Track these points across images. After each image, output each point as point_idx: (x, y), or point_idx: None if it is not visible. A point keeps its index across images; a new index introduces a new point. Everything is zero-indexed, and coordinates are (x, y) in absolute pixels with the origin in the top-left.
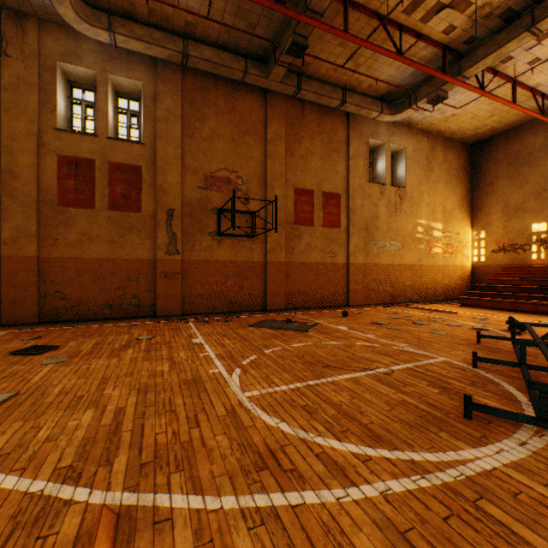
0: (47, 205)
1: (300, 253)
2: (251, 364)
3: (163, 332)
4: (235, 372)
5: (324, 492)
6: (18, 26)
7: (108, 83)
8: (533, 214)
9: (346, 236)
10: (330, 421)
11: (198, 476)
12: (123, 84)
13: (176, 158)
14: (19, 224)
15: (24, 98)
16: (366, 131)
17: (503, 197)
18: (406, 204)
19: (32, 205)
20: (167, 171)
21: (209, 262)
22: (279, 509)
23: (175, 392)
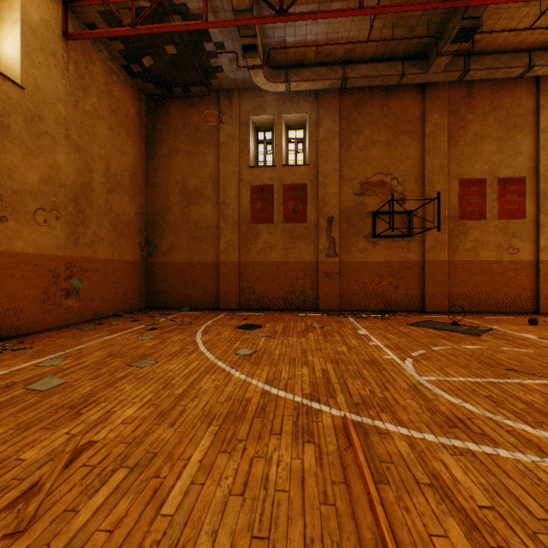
0: (244, 224)
1: (465, 250)
2: (420, 356)
3: (329, 323)
4: (406, 360)
5: (517, 454)
6: (228, 100)
7: (282, 122)
8: None
9: (533, 228)
10: (519, 412)
11: (399, 418)
12: (292, 119)
13: (334, 172)
14: (228, 239)
15: (231, 150)
16: None
17: None
18: None
19: (235, 224)
20: (327, 185)
21: (363, 263)
22: (474, 452)
23: (360, 366)
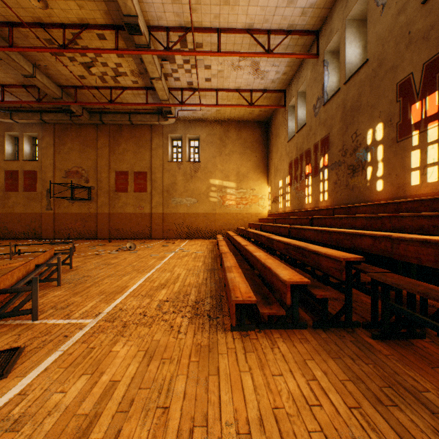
0: (2, 192)
1: (119, 207)
2: None
3: (13, 243)
4: None
5: None
6: None
7: (24, 137)
8: (279, 173)
9: (151, 197)
10: None
11: None
12: (33, 134)
13: (51, 165)
14: None
15: None
16: (167, 130)
17: (273, 161)
18: (200, 172)
19: None
20: (47, 172)
21: (68, 213)
22: None
23: None
